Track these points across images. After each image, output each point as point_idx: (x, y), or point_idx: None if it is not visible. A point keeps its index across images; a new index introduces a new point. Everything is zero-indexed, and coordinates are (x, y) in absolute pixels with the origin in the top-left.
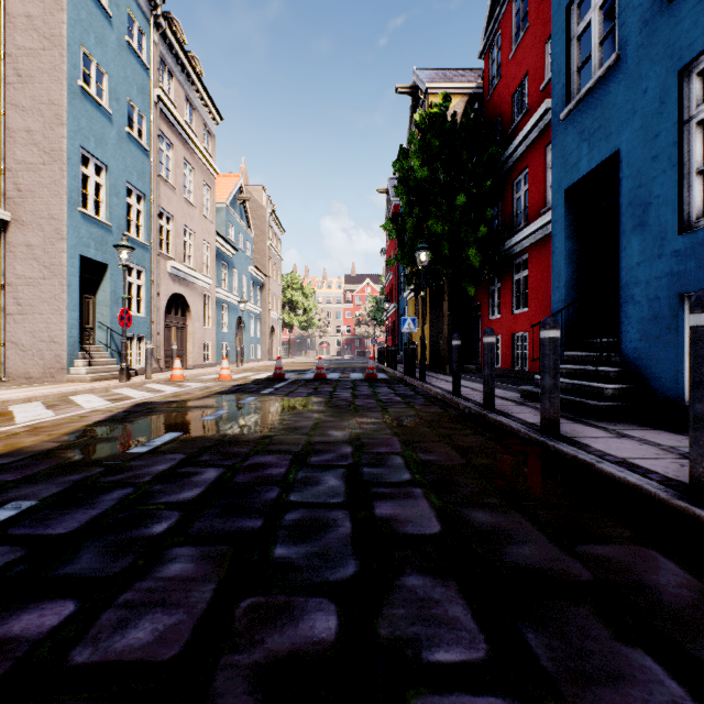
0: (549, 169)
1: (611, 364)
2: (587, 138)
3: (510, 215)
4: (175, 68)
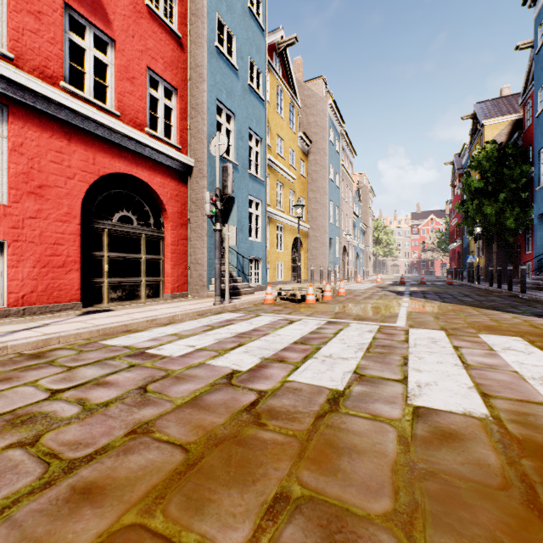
0: None
1: None
2: (542, 201)
3: None
4: (344, 146)
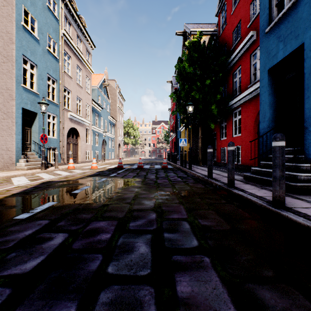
0: (252, 66)
1: (298, 162)
2: (283, 39)
3: (232, 89)
4: (72, 21)
